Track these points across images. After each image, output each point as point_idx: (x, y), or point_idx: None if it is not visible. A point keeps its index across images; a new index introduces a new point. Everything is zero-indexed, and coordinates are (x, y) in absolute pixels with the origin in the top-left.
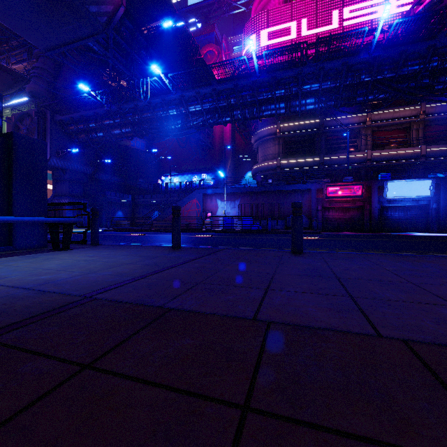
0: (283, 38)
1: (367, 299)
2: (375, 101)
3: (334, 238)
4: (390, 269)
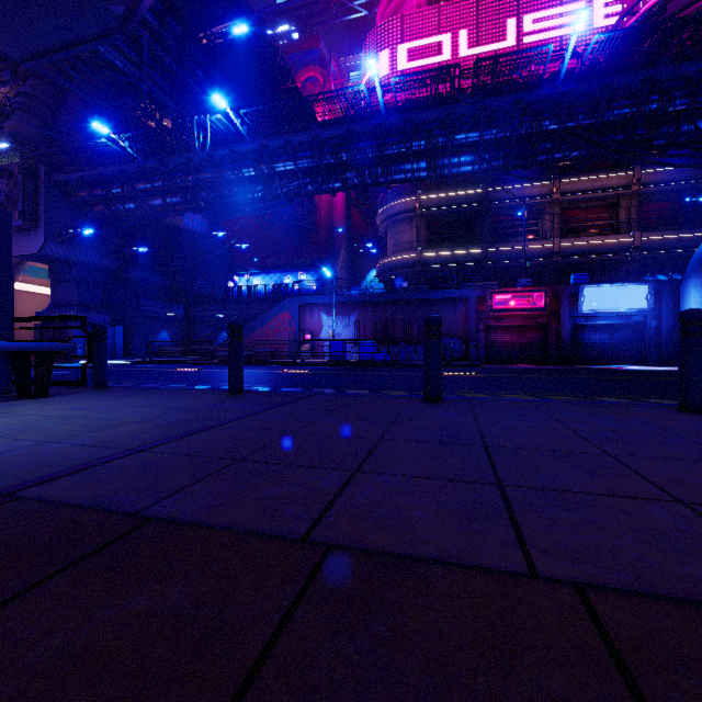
0: (425, 61)
1: (526, 489)
2: (565, 162)
3: (502, 374)
4: (576, 430)
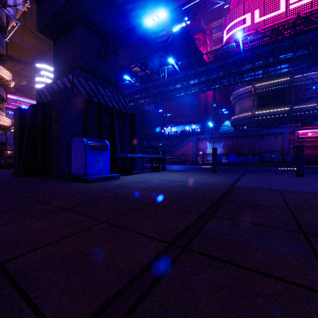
0: (257, 20)
1: None
2: None
3: (311, 169)
4: None
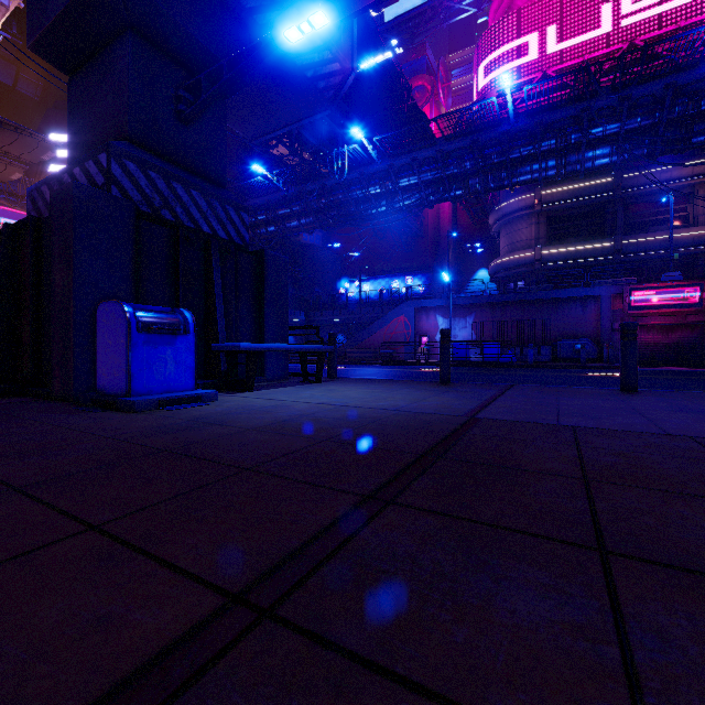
0: (546, 51)
1: None
2: None
3: (656, 376)
4: None
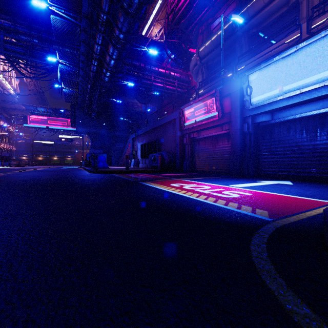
0: None
1: None
2: None
3: None
4: None
